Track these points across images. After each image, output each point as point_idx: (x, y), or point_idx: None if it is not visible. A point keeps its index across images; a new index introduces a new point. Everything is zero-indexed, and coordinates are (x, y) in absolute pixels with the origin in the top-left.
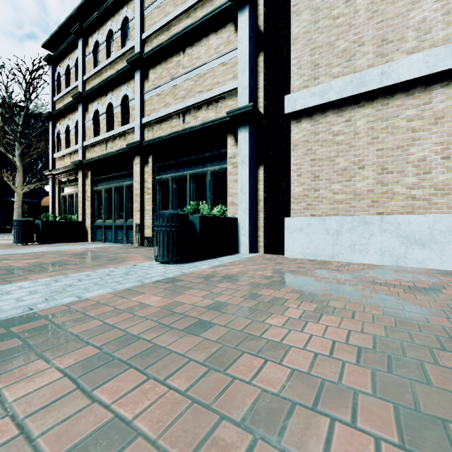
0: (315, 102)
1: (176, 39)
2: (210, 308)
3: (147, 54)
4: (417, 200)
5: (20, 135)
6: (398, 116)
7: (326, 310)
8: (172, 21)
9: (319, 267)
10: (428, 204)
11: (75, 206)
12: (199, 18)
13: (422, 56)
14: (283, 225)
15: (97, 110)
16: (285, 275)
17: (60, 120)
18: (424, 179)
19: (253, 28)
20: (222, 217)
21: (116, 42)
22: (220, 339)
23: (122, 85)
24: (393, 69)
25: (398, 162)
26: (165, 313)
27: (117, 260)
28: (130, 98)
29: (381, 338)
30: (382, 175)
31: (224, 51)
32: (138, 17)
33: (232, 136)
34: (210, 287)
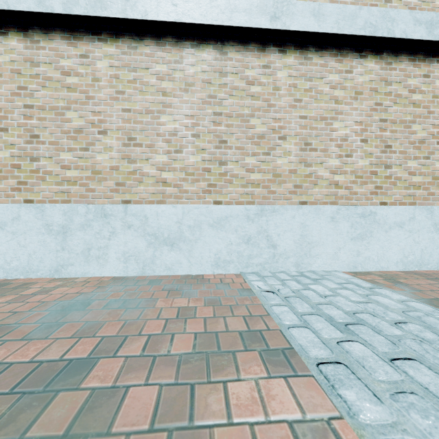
0: (27, 4)
1: None
2: None
3: None
4: (169, 186)
5: None
6: (148, 68)
7: None
8: None
9: None
10: (179, 192)
11: None
12: None
13: None
14: None
15: None
16: None
17: None
18: (175, 158)
19: None
20: None
21: None
22: None
23: None
24: None
25: (148, 131)
26: None
27: None
28: None
29: None
30: (129, 147)
31: None
32: None
33: None
34: None
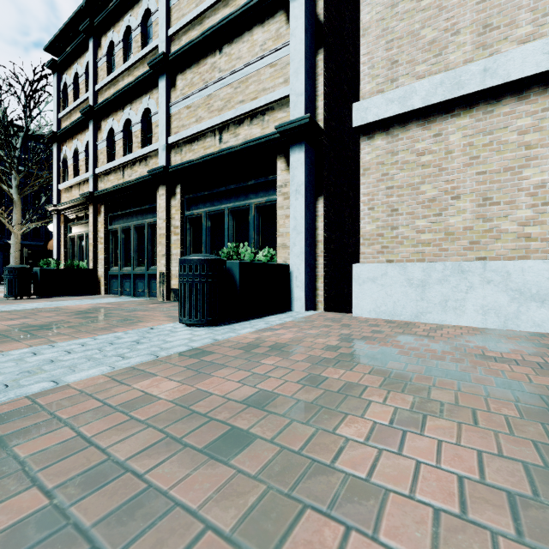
0: (393, 111)
1: (211, 34)
2: (250, 401)
3: (174, 54)
4: (533, 241)
5: (17, 161)
6: (507, 127)
7: (428, 406)
8: (206, 12)
9: (401, 331)
10: (548, 246)
11: (85, 250)
12: (240, 5)
13: (541, 45)
14: (348, 274)
15: (112, 128)
16: (357, 343)
17: (67, 142)
18: (542, 211)
19: (311, 17)
20: (269, 263)
21: (136, 42)
22: (264, 468)
23: (143, 95)
24: (499, 64)
25: (507, 189)
26: (180, 411)
27: (130, 321)
28: (152, 112)
29: (533, 466)
30: (484, 207)
31: (273, 47)
32: (162, 8)
33: (282, 158)
34: (252, 363)
